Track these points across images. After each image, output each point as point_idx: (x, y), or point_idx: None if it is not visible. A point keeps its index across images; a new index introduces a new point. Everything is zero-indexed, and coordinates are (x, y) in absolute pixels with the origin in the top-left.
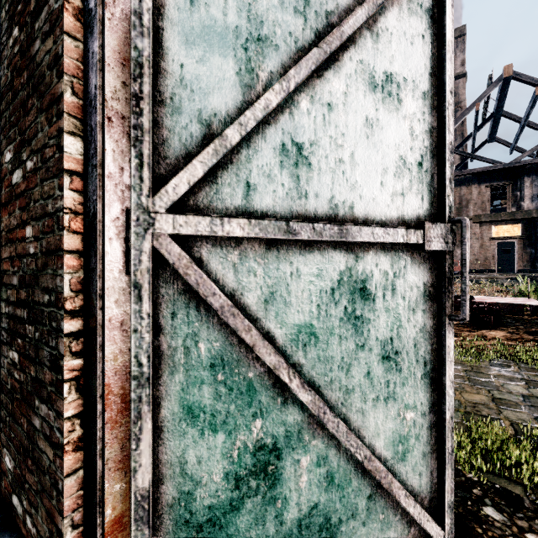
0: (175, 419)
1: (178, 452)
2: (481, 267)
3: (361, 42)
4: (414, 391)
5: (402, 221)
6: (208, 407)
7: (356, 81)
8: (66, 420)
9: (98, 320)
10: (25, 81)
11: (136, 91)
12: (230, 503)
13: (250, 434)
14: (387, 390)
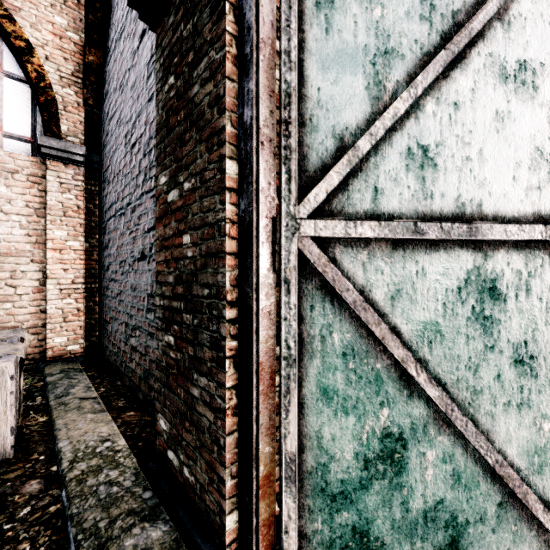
0: (313, 398)
1: (316, 427)
2: None
3: (491, 34)
4: None
5: (538, 217)
6: (340, 391)
7: (484, 75)
8: (227, 390)
9: (254, 309)
10: (182, 119)
11: (286, 117)
12: (360, 482)
13: (377, 420)
14: (521, 396)
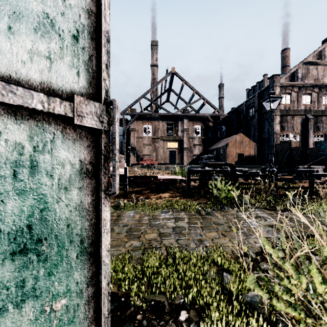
0: None
1: None
2: (163, 162)
3: None
4: (66, 275)
5: (48, 88)
6: None
7: None
8: None
9: None
10: None
11: None
12: None
13: None
14: (22, 291)
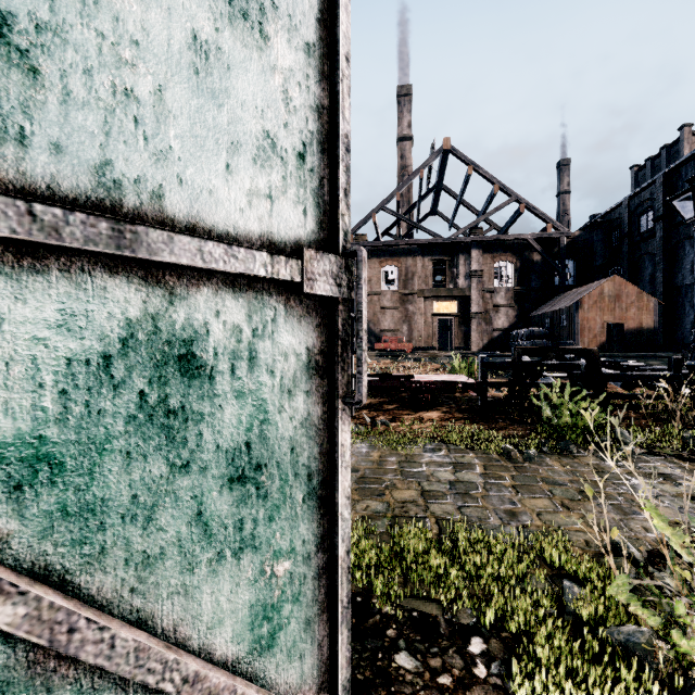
0: None
1: None
2: (425, 345)
3: None
4: (290, 525)
5: (269, 242)
6: None
7: None
8: None
9: None
10: None
11: None
12: None
13: None
14: (241, 536)
